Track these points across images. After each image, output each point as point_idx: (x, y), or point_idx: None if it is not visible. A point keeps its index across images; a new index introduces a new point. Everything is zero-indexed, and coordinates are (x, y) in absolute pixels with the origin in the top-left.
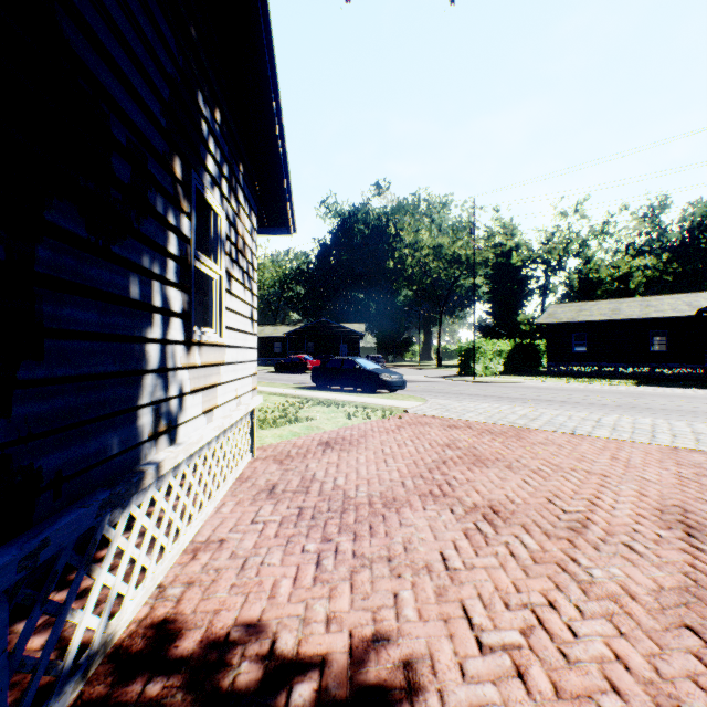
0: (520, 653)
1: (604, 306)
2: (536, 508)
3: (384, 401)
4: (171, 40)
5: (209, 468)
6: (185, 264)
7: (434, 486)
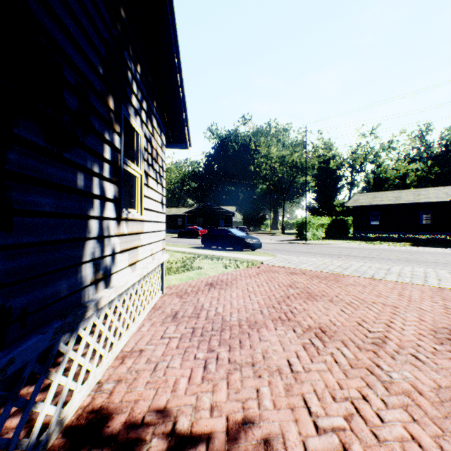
0: (345, 434)
1: (390, 195)
2: (350, 329)
3: (248, 256)
4: (107, 16)
5: (134, 301)
6: (116, 166)
7: (282, 313)
